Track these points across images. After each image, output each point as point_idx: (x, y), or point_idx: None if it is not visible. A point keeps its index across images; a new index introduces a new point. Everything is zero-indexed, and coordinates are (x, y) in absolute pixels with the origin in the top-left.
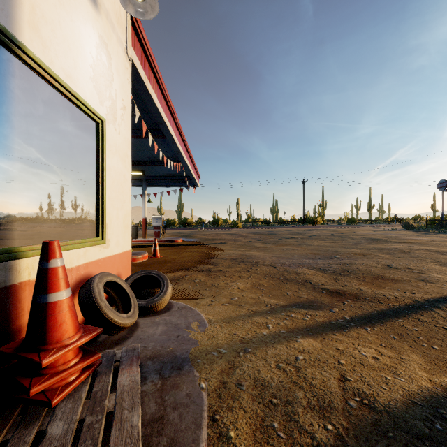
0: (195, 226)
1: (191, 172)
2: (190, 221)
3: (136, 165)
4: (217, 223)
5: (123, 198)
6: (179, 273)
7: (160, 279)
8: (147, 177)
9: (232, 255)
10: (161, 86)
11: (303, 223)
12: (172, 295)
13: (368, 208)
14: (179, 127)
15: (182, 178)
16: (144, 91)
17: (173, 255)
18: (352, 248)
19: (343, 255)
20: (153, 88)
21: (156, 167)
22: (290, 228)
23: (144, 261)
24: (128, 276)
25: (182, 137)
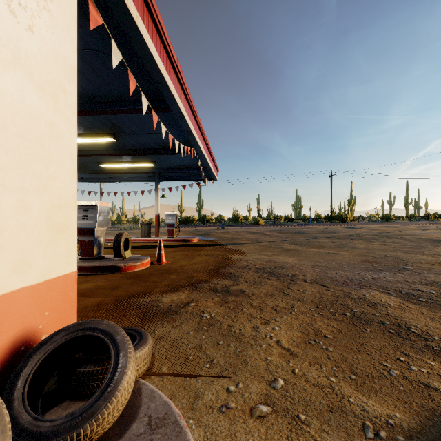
0: (214, 223)
1: (206, 161)
2: (209, 218)
3: (144, 153)
4: (237, 220)
5: (46, 170)
6: (180, 295)
7: (110, 348)
8: (160, 170)
9: (257, 262)
10: (156, 22)
11: (330, 220)
12: (152, 358)
13: (405, 203)
14: (189, 98)
15: (198, 170)
16: (123, 13)
17: (182, 261)
18: (417, 253)
19: (416, 265)
20: (140, 16)
21: (167, 157)
22: (319, 225)
23: (143, 270)
24: (66, 323)
25: (194, 113)
